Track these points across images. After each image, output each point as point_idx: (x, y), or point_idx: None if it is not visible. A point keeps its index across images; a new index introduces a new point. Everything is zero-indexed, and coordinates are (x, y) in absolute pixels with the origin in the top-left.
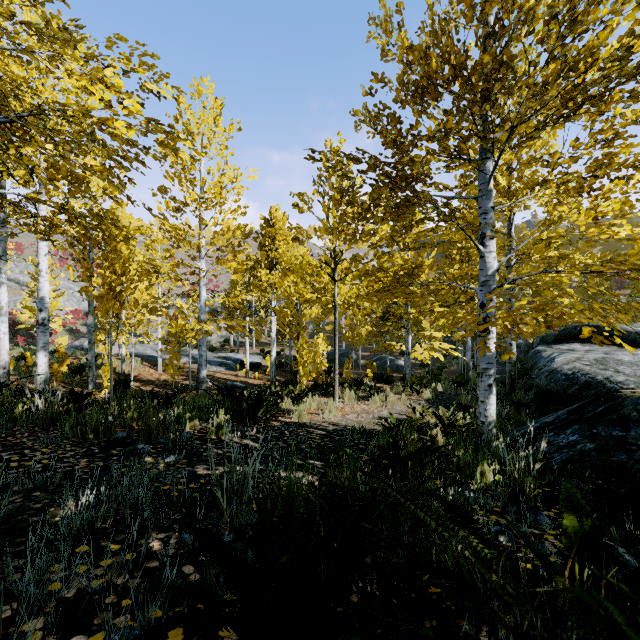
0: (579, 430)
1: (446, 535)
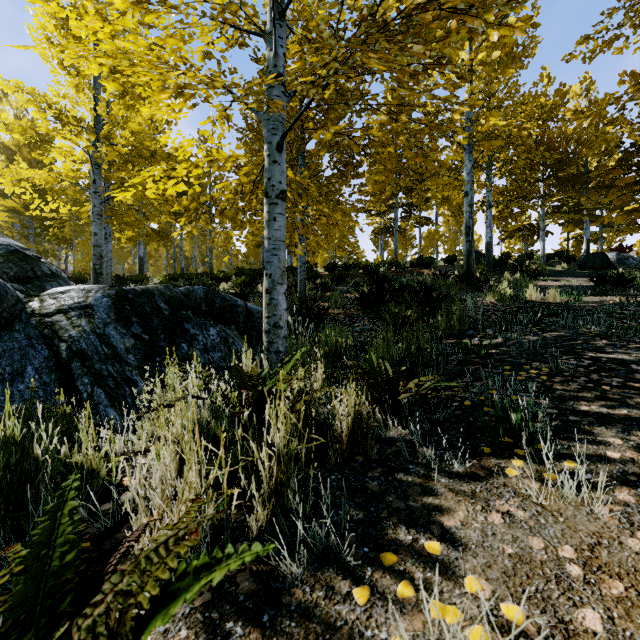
0: (201, 325)
1: (402, 292)
